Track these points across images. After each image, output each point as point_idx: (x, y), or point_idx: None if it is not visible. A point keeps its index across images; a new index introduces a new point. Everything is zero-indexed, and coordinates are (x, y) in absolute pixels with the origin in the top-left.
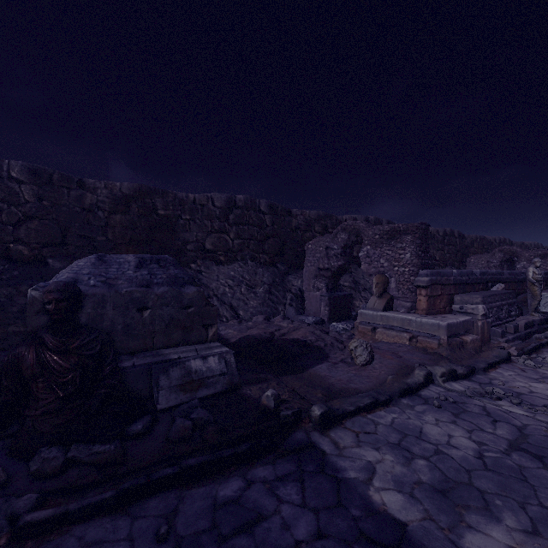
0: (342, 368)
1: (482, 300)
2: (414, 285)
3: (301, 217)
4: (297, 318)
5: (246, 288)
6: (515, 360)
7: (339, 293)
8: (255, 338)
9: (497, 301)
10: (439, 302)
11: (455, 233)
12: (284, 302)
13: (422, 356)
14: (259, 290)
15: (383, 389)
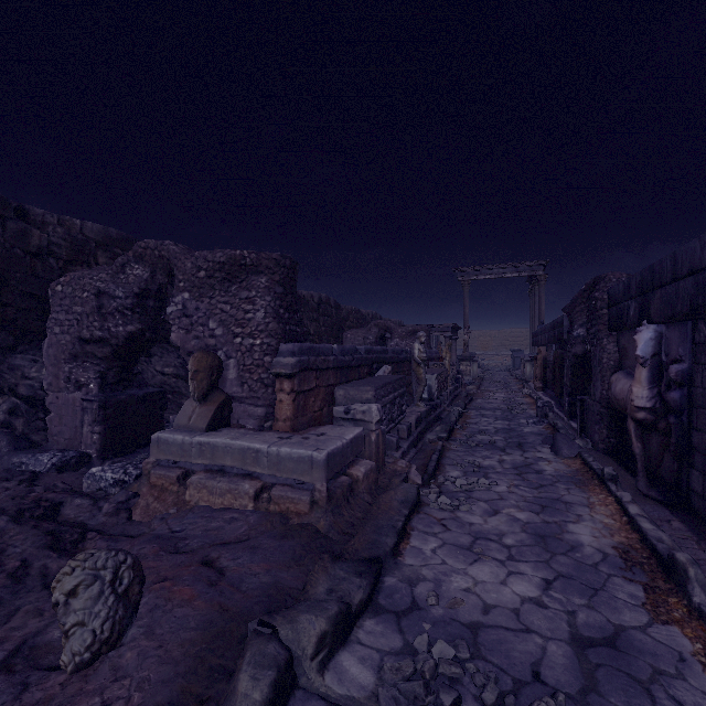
0: None
1: (375, 395)
2: (272, 373)
3: (59, 231)
4: (7, 460)
5: None
6: (426, 499)
7: (135, 391)
8: None
9: (390, 393)
10: (314, 401)
11: (332, 301)
12: None
13: (276, 552)
14: None
15: None
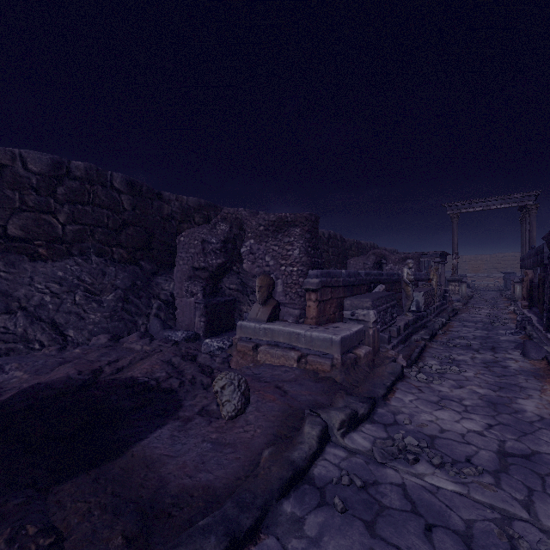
0: (198, 430)
1: (372, 305)
2: (304, 288)
3: (177, 204)
4: (162, 334)
5: (83, 295)
6: (408, 374)
7: (220, 298)
8: (51, 389)
9: (384, 304)
10: (329, 307)
11: (338, 236)
12: (148, 312)
13: (313, 387)
14: (106, 298)
15: (252, 487)
